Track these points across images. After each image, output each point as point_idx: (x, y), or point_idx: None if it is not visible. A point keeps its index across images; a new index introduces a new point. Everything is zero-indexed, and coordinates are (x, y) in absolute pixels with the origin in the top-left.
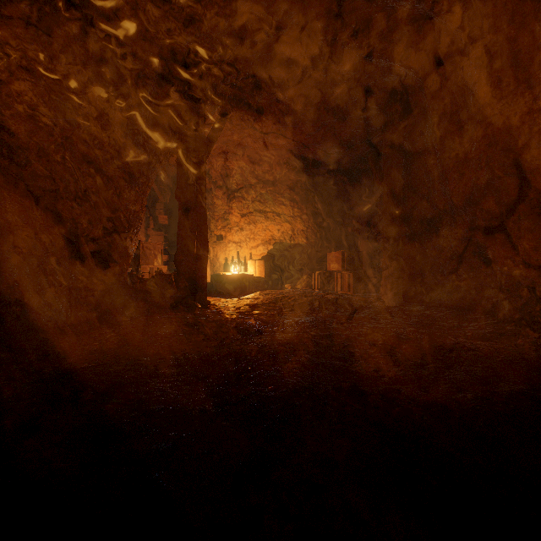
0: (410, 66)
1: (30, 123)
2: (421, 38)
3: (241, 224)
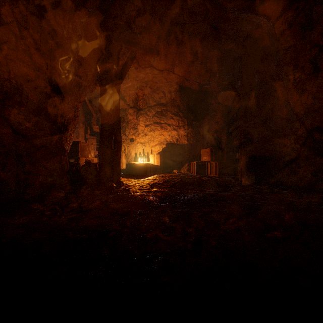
0: (264, 13)
1: None
2: None
3: (145, 131)
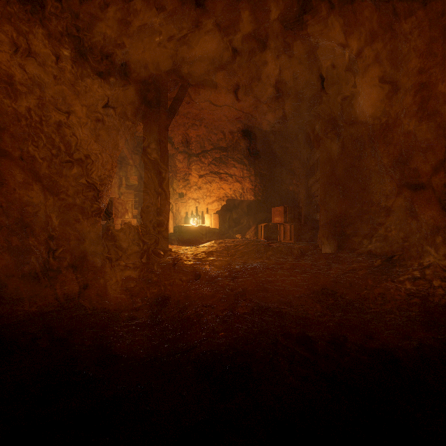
0: (345, 44)
1: (8, 91)
2: (355, 18)
3: (199, 183)
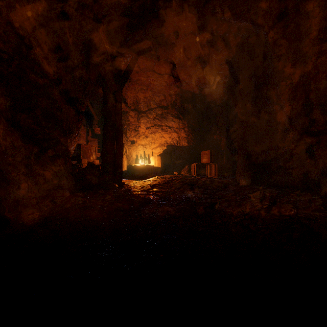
0: (258, 23)
1: None
2: (266, 3)
3: (146, 133)
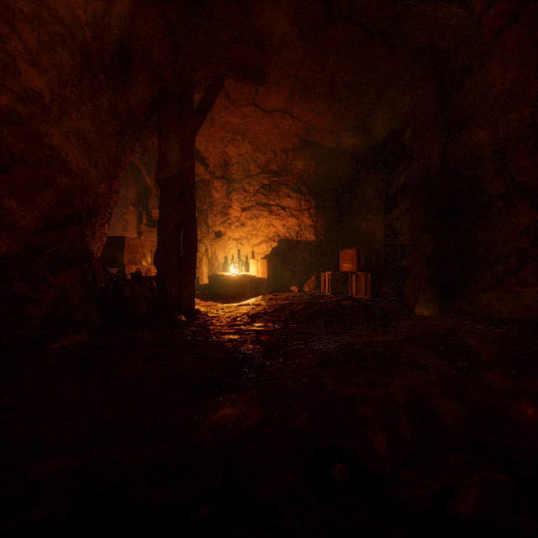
0: None
1: None
2: None
3: (242, 219)
